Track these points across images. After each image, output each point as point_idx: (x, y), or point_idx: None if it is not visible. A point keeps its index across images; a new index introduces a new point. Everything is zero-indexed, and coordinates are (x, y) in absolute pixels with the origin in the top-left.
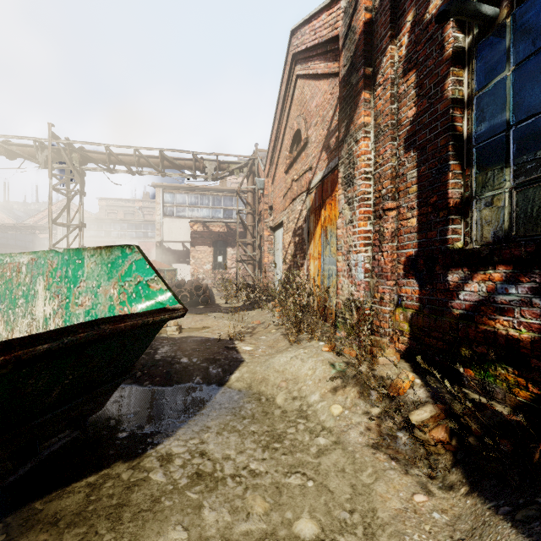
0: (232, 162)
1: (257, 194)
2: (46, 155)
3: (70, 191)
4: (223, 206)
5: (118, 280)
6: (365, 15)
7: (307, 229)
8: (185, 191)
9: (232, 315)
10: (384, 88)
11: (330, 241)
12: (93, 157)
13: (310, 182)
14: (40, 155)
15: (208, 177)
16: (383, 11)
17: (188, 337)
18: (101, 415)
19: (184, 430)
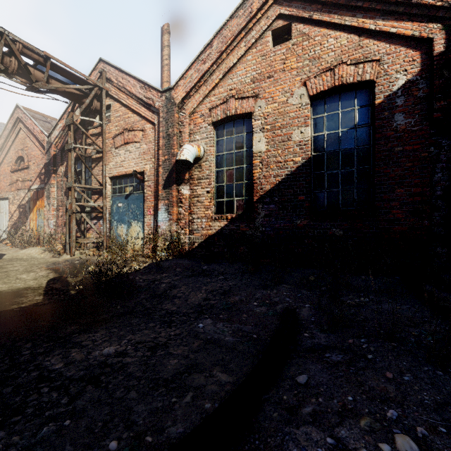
0: None
1: None
2: None
3: None
4: None
5: None
6: (54, 152)
7: (29, 206)
8: None
9: None
10: (59, 176)
11: (42, 214)
12: None
13: (31, 186)
14: None
15: None
16: (59, 155)
17: None
18: None
19: None
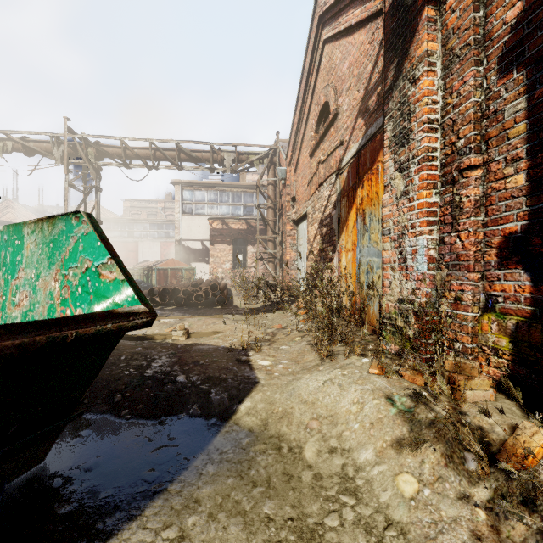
0: (252, 153)
1: (278, 187)
2: (63, 150)
3: (86, 187)
4: (243, 203)
5: (61, 266)
6: None
7: (337, 217)
8: (204, 188)
9: (250, 318)
10: None
11: (370, 226)
12: (108, 151)
13: (341, 159)
14: (56, 151)
15: (226, 169)
16: None
17: (194, 345)
18: (46, 466)
19: (158, 506)
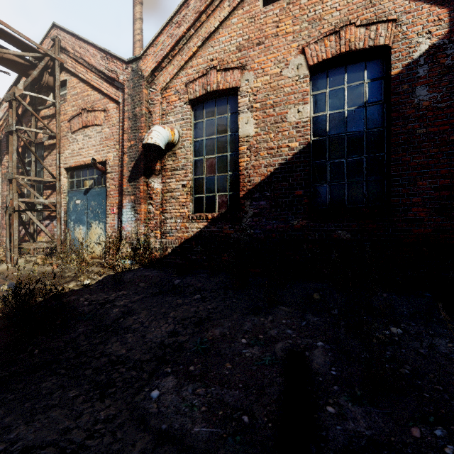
0: None
1: None
2: None
3: None
4: None
5: None
6: None
7: None
8: None
9: None
10: (4, 167)
11: None
12: None
13: None
14: None
15: None
16: (4, 142)
17: None
18: None
19: None
